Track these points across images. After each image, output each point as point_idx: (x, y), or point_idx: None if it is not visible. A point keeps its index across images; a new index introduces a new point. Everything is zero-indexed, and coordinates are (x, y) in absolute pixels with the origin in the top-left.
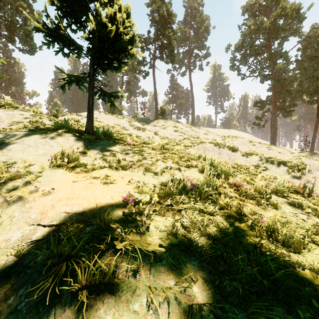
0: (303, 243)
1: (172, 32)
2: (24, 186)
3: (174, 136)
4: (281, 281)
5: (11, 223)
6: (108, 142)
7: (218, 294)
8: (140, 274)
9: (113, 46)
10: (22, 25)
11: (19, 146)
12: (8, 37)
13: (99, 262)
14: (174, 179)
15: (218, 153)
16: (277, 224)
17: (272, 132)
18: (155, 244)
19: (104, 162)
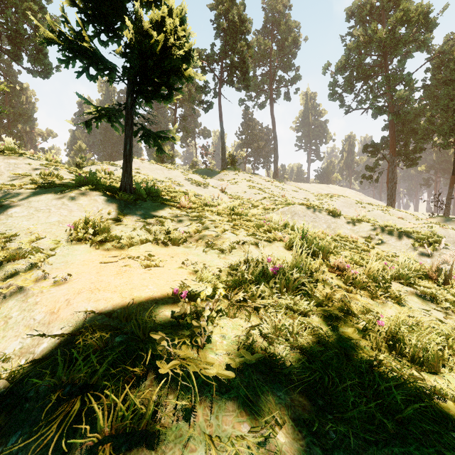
0: (441, 357)
1: (246, 46)
2: (28, 270)
3: (249, 194)
4: (413, 421)
5: (6, 327)
6: (153, 204)
7: (317, 446)
8: (196, 415)
9: (161, 64)
10: (32, 36)
11: (23, 210)
12: (11, 53)
13: (133, 397)
14: (249, 260)
15: (312, 220)
16: (401, 327)
17: (389, 189)
18: (219, 366)
19: (148, 233)
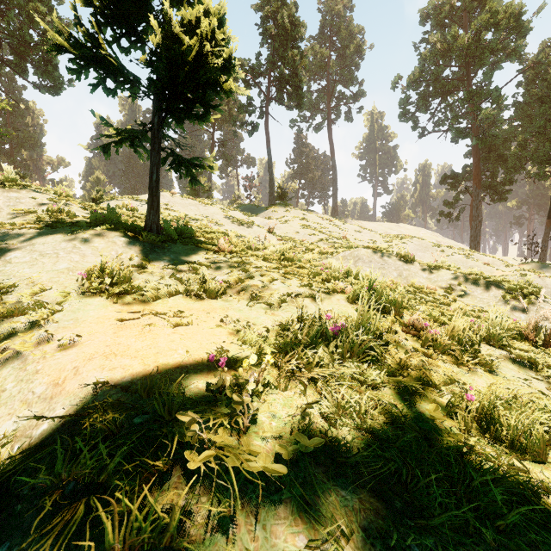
0: (548, 441)
1: (298, 55)
2: (29, 329)
3: (303, 235)
4: (516, 527)
5: None
6: (185, 247)
7: None
8: (236, 524)
9: (195, 75)
10: (39, 44)
11: (25, 255)
12: (14, 64)
13: (153, 502)
14: (304, 316)
15: (380, 266)
16: (495, 401)
17: (473, 229)
18: (267, 457)
19: (178, 283)
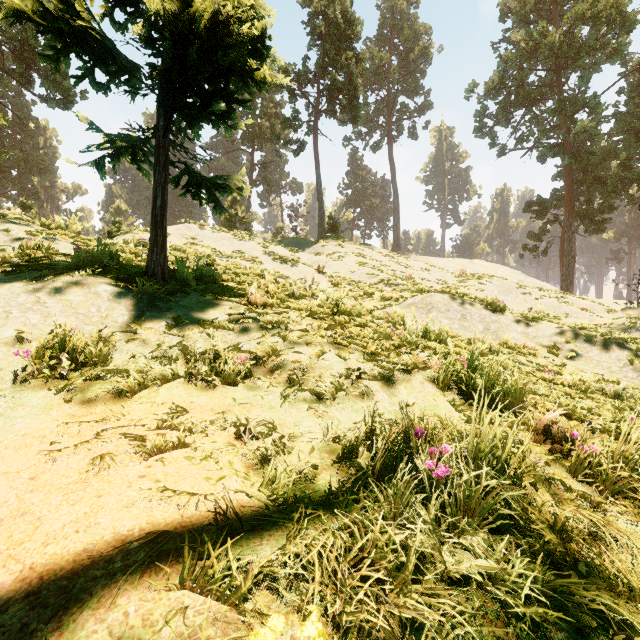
0: None
1: (353, 58)
2: None
3: (359, 275)
4: None
5: None
6: (201, 298)
7: None
8: None
9: (211, 55)
10: None
11: None
12: (18, 73)
13: None
14: (375, 430)
15: (460, 317)
16: None
17: (564, 266)
18: None
19: (182, 357)
